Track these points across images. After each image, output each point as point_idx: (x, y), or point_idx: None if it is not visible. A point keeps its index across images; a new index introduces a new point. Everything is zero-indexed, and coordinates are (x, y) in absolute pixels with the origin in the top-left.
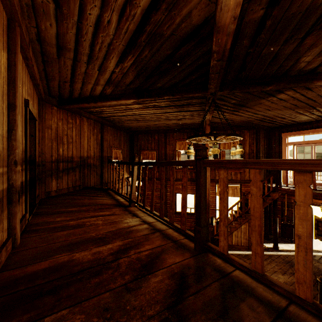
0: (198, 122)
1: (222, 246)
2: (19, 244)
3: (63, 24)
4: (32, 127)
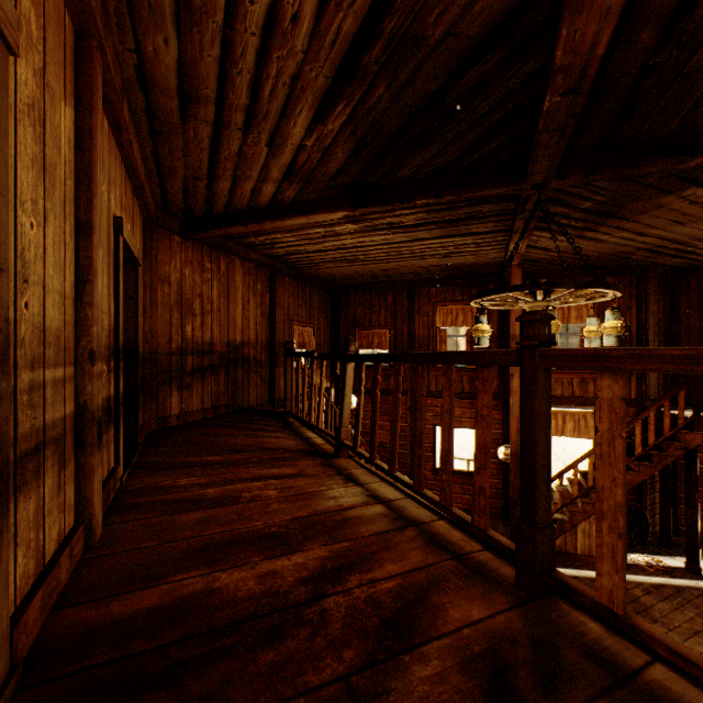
0: (490, 261)
1: (605, 588)
2: (100, 538)
3: (193, 36)
4: (131, 279)
